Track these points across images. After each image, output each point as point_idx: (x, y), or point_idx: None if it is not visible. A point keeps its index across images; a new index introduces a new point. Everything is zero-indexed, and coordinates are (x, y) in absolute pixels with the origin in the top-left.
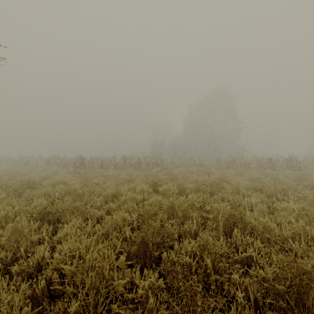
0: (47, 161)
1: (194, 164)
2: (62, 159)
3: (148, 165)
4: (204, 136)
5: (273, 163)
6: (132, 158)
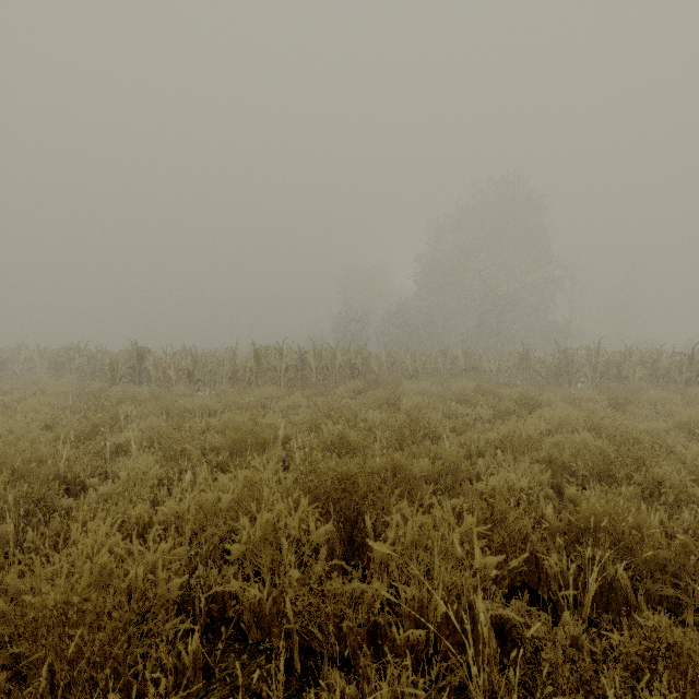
0: (53, 361)
1: (451, 369)
2: (88, 356)
3: (329, 372)
4: (467, 299)
5: (697, 366)
6: (280, 351)
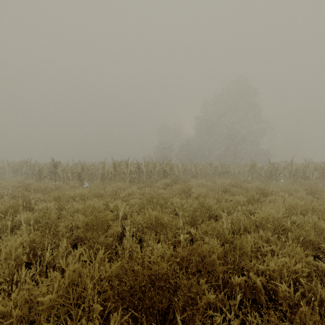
0: (14, 168)
1: (214, 172)
2: (30, 165)
3: (152, 174)
4: (220, 138)
5: None
6: (126, 163)
